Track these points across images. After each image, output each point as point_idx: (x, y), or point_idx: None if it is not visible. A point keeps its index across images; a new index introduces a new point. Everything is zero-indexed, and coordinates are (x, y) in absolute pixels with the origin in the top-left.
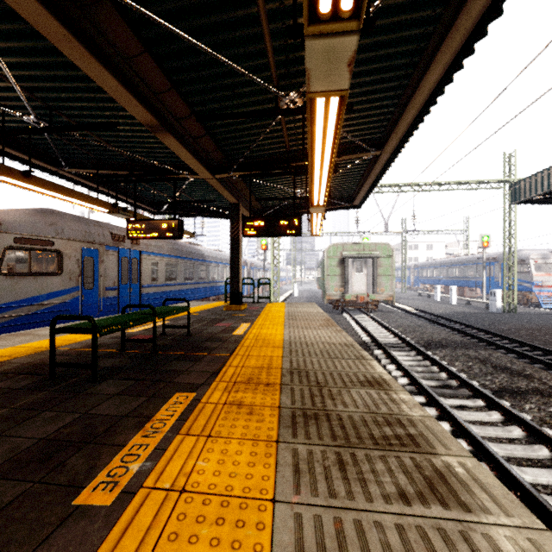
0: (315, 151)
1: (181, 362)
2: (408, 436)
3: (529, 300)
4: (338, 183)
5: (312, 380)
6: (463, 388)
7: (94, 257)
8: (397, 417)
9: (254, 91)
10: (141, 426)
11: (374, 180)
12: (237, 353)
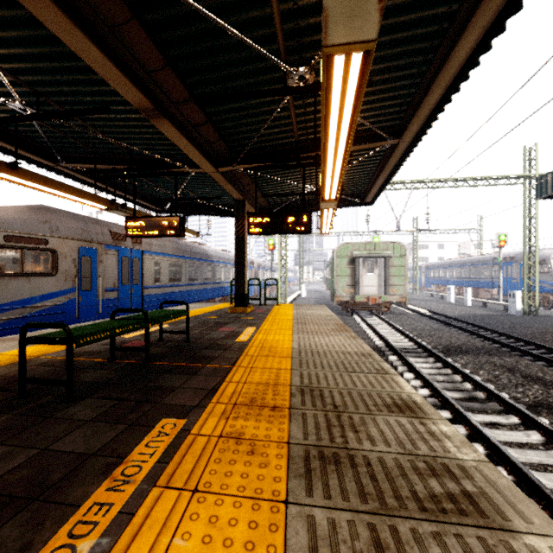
0: (329, 132)
1: (175, 376)
2: (465, 496)
3: (549, 302)
4: (350, 177)
5: (328, 403)
6: (492, 401)
7: (92, 256)
8: (443, 461)
9: (260, 69)
10: (109, 471)
11: (389, 174)
12: (240, 364)
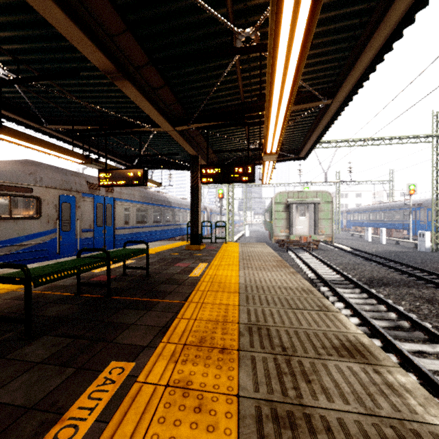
0: (273, 86)
1: (131, 311)
2: None
3: None
4: (287, 136)
5: (276, 344)
6: (416, 330)
7: (71, 203)
8: (412, 426)
9: (210, 34)
10: (41, 433)
11: (321, 132)
12: (192, 299)
